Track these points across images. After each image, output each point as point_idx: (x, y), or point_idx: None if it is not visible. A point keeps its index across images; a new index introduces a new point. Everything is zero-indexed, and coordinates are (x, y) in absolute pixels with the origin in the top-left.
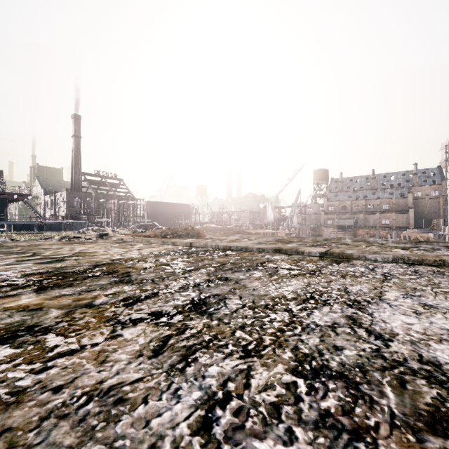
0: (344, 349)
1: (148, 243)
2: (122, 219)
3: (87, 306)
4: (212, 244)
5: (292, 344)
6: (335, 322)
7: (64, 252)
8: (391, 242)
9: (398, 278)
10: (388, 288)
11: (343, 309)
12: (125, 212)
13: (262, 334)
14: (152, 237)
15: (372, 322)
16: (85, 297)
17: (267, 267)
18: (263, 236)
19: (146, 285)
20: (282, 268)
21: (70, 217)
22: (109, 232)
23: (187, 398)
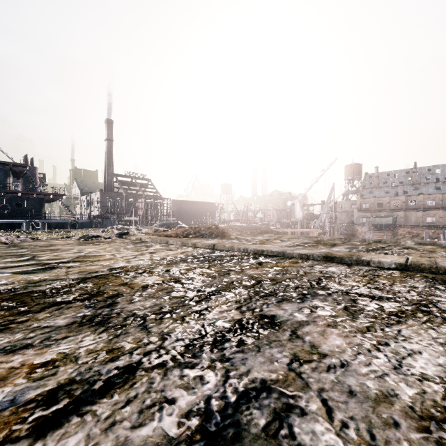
0: None
1: (166, 243)
2: (149, 217)
3: None
4: (240, 247)
5: None
6: None
7: (68, 255)
8: None
9: None
10: None
11: None
12: (152, 211)
13: None
14: (173, 237)
15: None
16: None
17: (331, 291)
18: (297, 236)
19: (127, 336)
20: (358, 294)
21: (100, 216)
22: (133, 231)
23: None
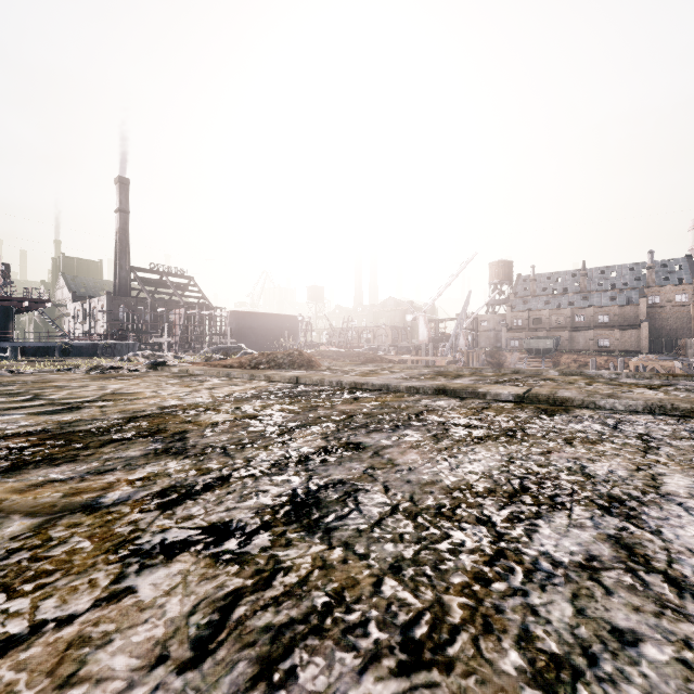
0: (641, 642)
1: (228, 377)
2: (192, 338)
3: (86, 508)
4: (332, 380)
5: (513, 621)
6: (591, 554)
7: (87, 393)
8: (626, 376)
9: (670, 445)
10: (663, 468)
11: (595, 517)
12: (197, 329)
13: (442, 591)
14: (236, 367)
15: (670, 554)
16: (91, 485)
17: (428, 422)
18: (413, 365)
19: (211, 460)
20: (454, 424)
21: (111, 336)
22: (170, 359)
23: None
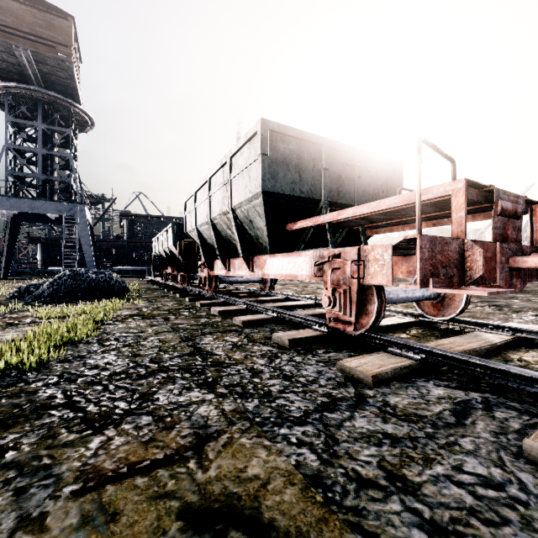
0: None
1: None
2: None
3: None
4: None
5: None
6: None
7: None
8: None
9: None
10: None
11: None
12: None
13: None
14: None
15: None
16: None
17: (520, 299)
18: None
19: None
20: (533, 299)
21: None
22: None
23: (526, 315)
